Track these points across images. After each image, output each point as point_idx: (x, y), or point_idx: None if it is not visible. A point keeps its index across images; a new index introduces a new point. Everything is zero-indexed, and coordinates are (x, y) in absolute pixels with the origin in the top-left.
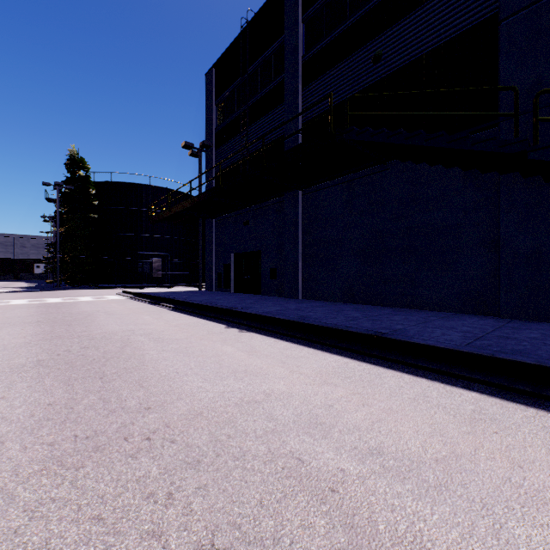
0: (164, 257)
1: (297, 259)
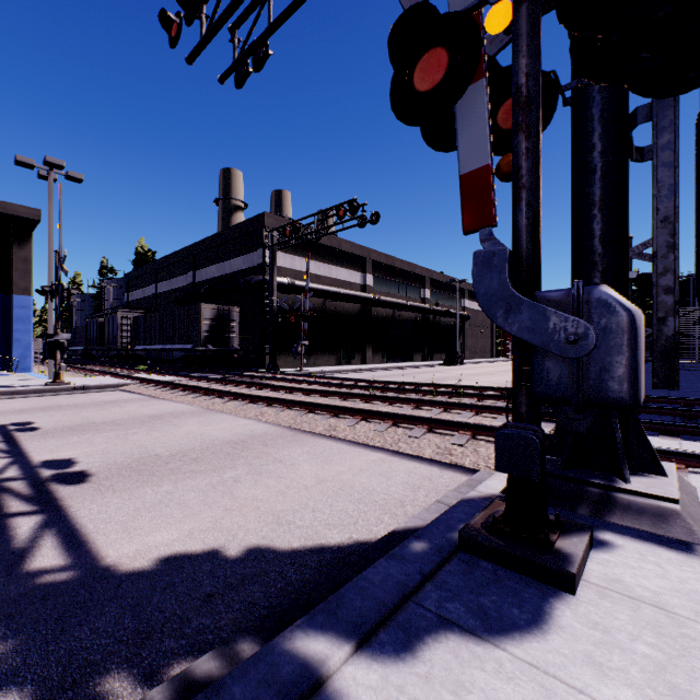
0: None
1: None
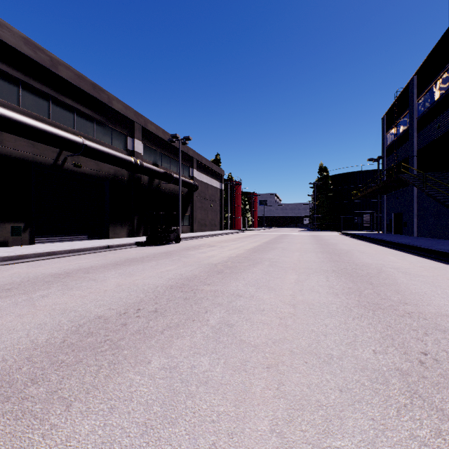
0: (371, 213)
1: (413, 217)
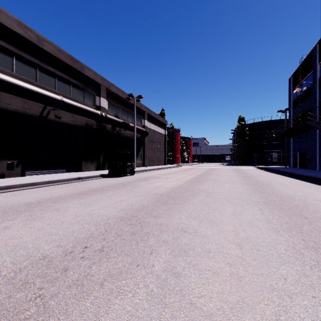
0: (278, 152)
1: (315, 155)
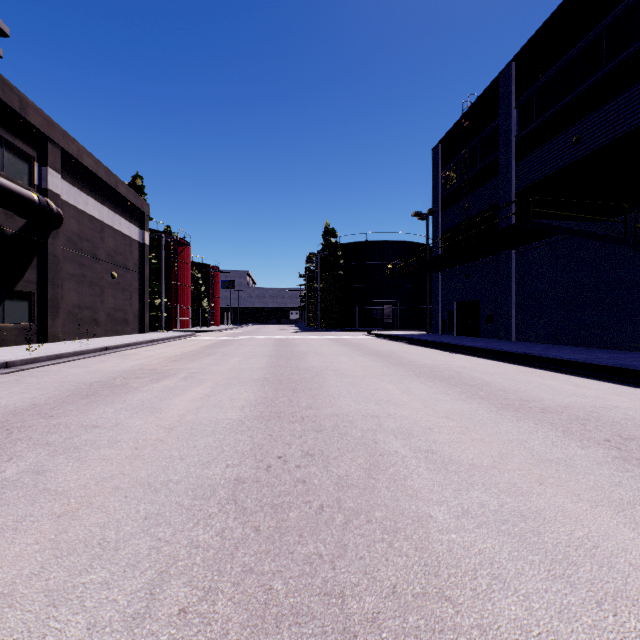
0: (394, 304)
1: (510, 308)
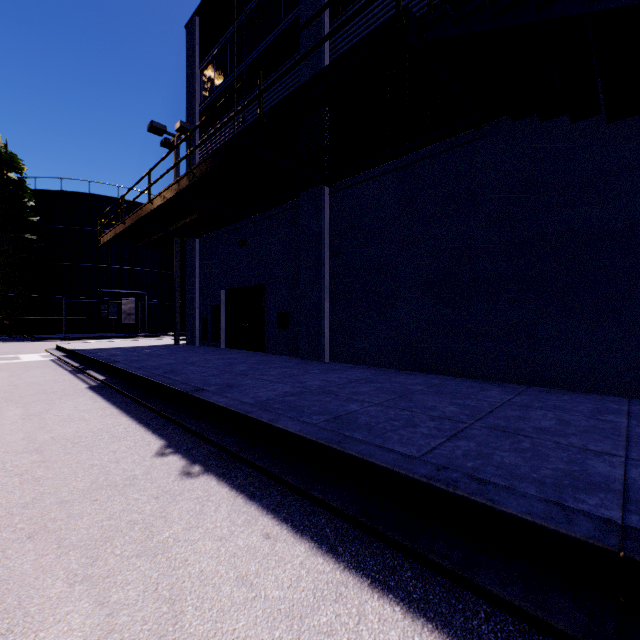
0: (139, 296)
1: (322, 298)
